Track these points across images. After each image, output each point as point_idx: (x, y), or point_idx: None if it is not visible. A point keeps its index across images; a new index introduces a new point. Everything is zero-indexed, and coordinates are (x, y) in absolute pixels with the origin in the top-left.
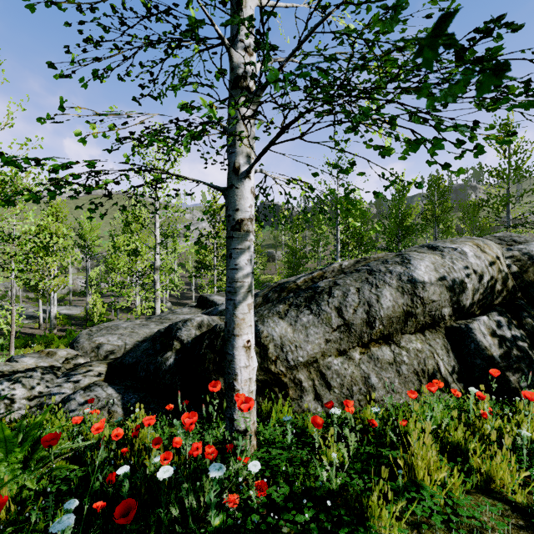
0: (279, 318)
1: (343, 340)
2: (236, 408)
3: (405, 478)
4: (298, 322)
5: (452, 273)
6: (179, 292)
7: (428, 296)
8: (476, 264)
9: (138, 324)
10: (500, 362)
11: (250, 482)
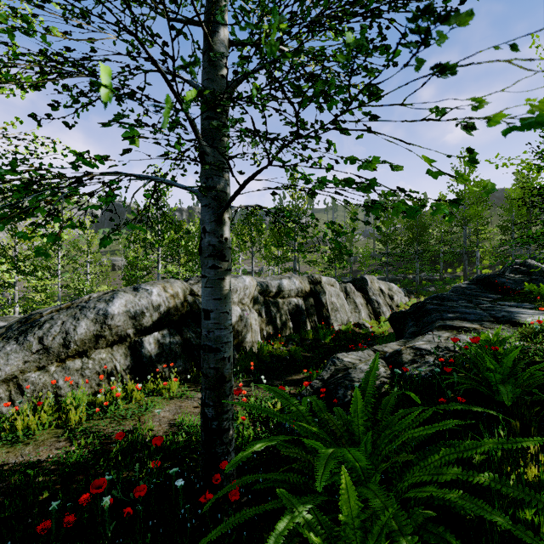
0: None
1: (42, 360)
2: None
3: (8, 431)
4: (2, 351)
5: (136, 307)
6: None
7: (115, 323)
8: (156, 300)
9: None
10: (154, 359)
11: None
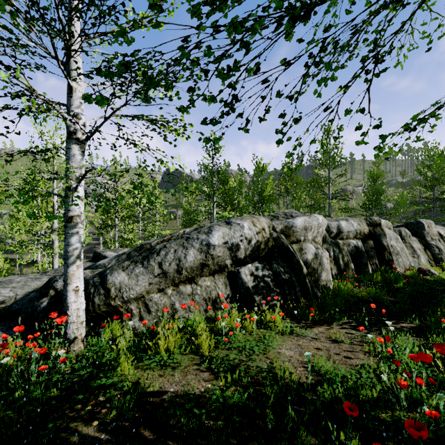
0: (122, 270)
1: (162, 283)
2: (68, 326)
3: (153, 351)
4: (133, 273)
5: (232, 239)
6: (88, 246)
7: (216, 254)
8: (247, 234)
9: (31, 278)
10: (251, 290)
11: (67, 364)
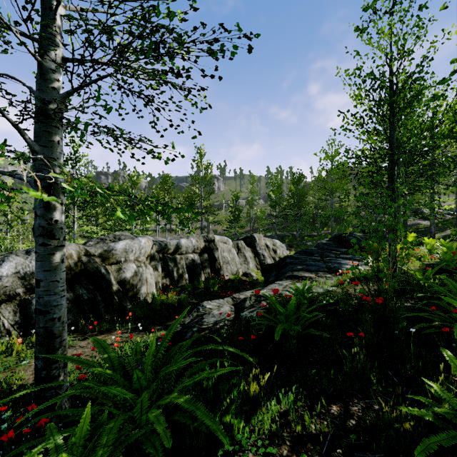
0: None
1: None
2: None
3: None
4: None
5: (27, 268)
6: None
7: (2, 284)
8: None
9: None
10: None
11: None
